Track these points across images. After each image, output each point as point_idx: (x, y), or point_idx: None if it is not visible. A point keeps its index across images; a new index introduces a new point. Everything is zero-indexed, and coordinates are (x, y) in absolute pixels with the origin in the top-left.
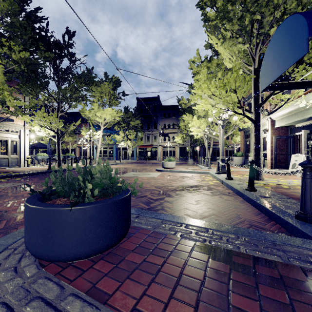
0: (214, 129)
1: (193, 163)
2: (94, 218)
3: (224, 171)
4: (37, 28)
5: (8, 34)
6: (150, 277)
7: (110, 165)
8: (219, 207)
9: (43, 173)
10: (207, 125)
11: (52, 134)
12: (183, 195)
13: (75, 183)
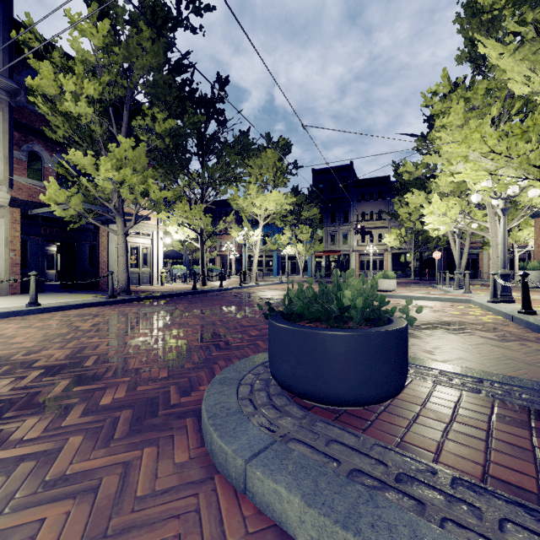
0: (472, 217)
1: (424, 283)
2: (380, 350)
3: (506, 298)
4: (182, 81)
5: (149, 99)
6: (478, 444)
7: (274, 284)
8: (531, 361)
9: (188, 295)
10: (462, 209)
11: (193, 236)
12: (440, 336)
13: (334, 301)
